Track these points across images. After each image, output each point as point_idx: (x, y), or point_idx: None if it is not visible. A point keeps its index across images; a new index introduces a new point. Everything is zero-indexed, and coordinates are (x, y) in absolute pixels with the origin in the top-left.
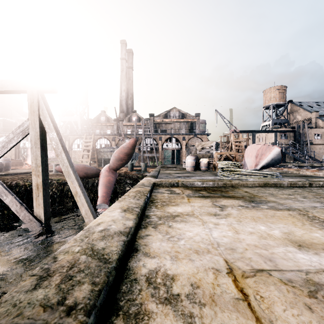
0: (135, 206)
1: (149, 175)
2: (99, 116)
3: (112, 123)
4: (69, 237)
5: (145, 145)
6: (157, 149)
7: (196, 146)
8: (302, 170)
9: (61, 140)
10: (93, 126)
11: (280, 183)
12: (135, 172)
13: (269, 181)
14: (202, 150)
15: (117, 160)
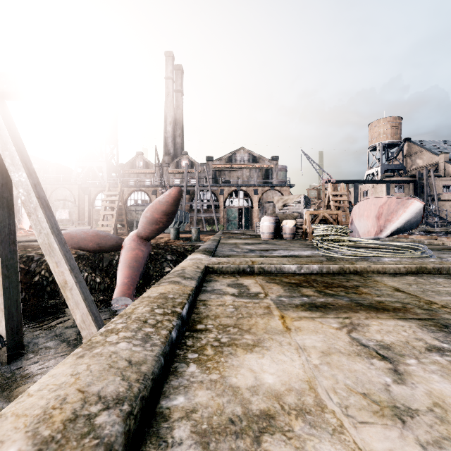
0: (118, 388)
1: (201, 250)
2: (134, 159)
3: (152, 170)
4: (51, 364)
5: (200, 201)
6: (217, 207)
7: (275, 201)
8: (440, 238)
9: (35, 187)
10: (126, 174)
11: (448, 267)
12: (182, 241)
13: (426, 264)
14: (284, 208)
15: (150, 223)
